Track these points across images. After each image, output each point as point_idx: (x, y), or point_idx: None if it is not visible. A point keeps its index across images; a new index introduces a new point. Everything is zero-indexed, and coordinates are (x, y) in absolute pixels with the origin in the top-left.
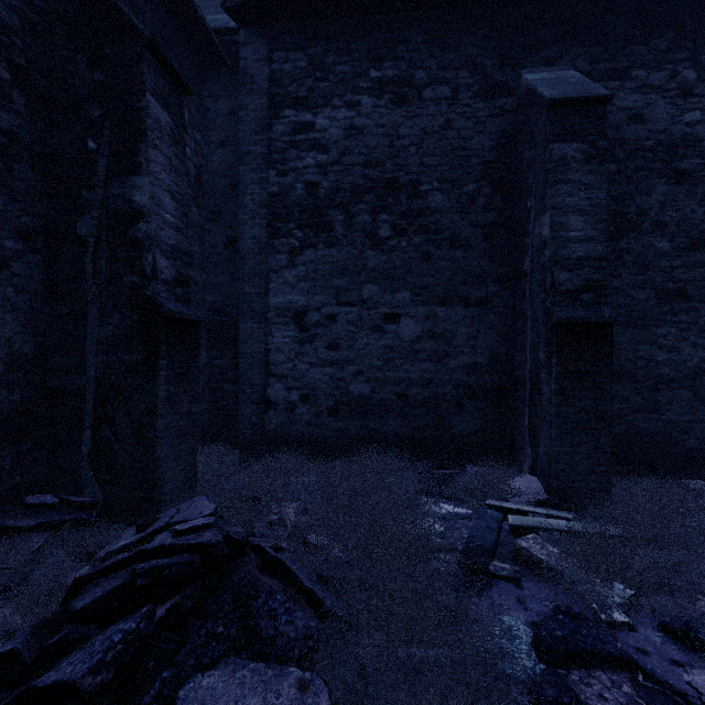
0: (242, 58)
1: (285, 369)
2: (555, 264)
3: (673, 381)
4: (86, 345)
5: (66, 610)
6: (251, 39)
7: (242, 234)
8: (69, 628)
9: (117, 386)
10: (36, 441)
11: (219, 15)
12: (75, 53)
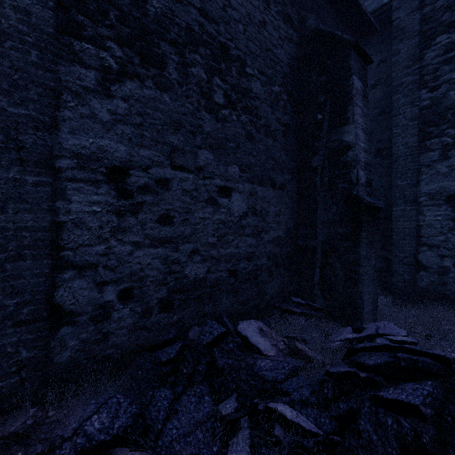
0: (395, 19)
1: (437, 241)
2: None
3: None
4: (316, 224)
5: (350, 362)
6: (403, 1)
7: (395, 143)
8: (370, 373)
9: (334, 246)
10: (294, 271)
11: (368, 1)
12: (310, 72)
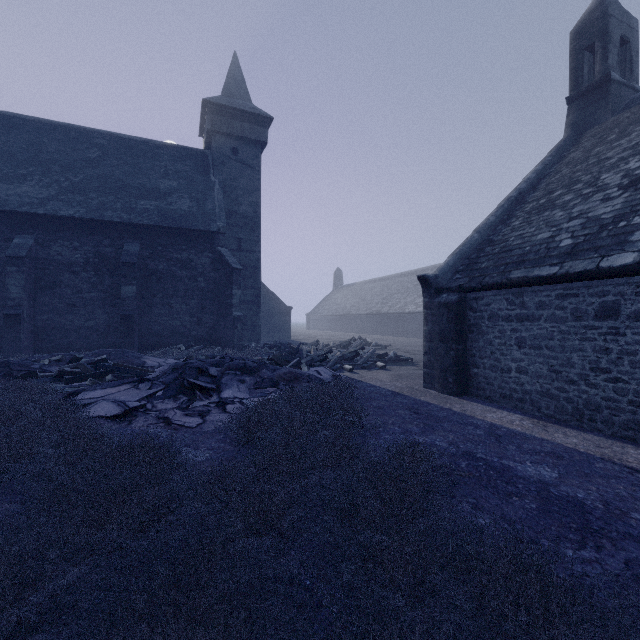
0: None
1: None
2: (7, 299)
3: (72, 330)
4: None
5: None
6: None
7: None
8: None
9: None
10: None
11: None
12: None
